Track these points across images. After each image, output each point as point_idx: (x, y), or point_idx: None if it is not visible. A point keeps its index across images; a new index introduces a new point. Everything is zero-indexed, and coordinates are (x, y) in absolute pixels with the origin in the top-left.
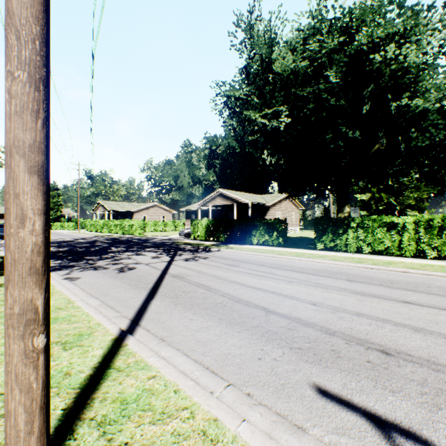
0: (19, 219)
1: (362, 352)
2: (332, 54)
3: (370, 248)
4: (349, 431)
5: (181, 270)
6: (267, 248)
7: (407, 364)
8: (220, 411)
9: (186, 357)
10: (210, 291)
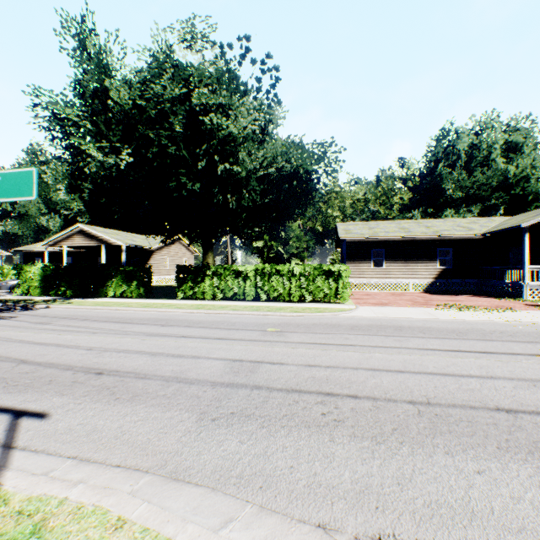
0: None
1: (79, 376)
2: (176, 102)
3: (224, 295)
4: None
5: None
6: (122, 300)
7: (106, 377)
8: None
9: None
10: None
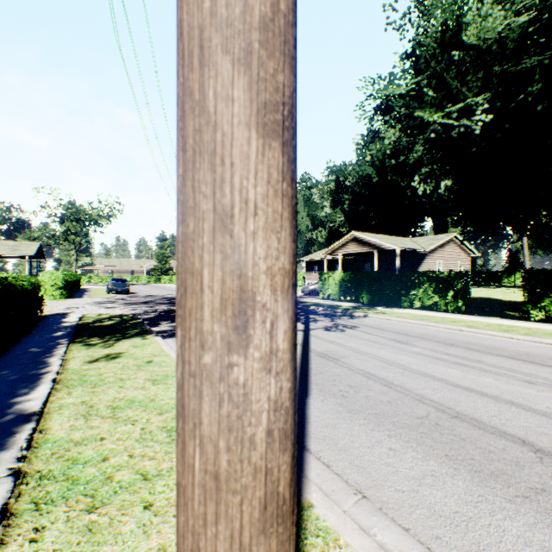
0: (229, 314)
1: None
2: None
3: None
4: None
5: (328, 346)
6: (440, 315)
7: None
8: None
9: None
10: (392, 389)
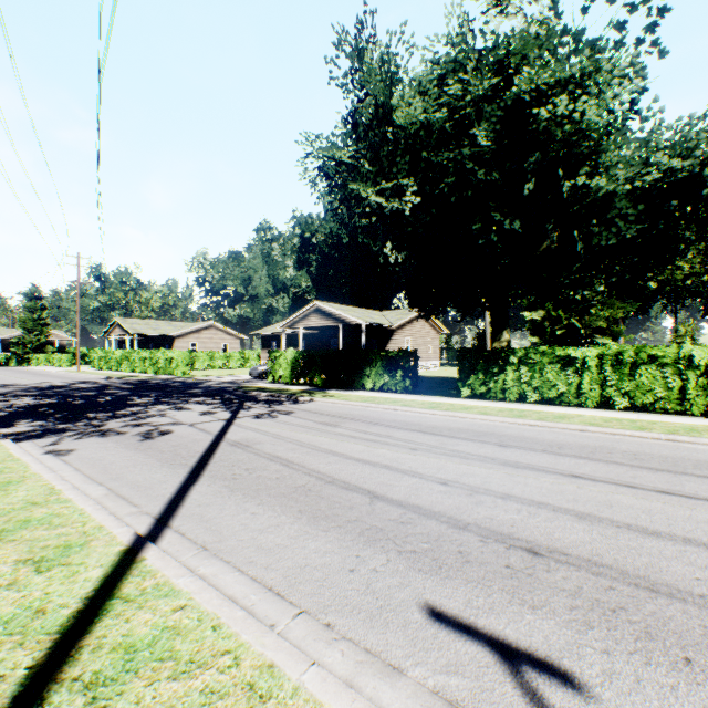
0: None
1: (502, 552)
2: (481, 102)
3: (537, 394)
4: (464, 667)
5: (247, 434)
6: (388, 396)
7: (559, 568)
8: (280, 653)
9: (239, 573)
10: (289, 467)
